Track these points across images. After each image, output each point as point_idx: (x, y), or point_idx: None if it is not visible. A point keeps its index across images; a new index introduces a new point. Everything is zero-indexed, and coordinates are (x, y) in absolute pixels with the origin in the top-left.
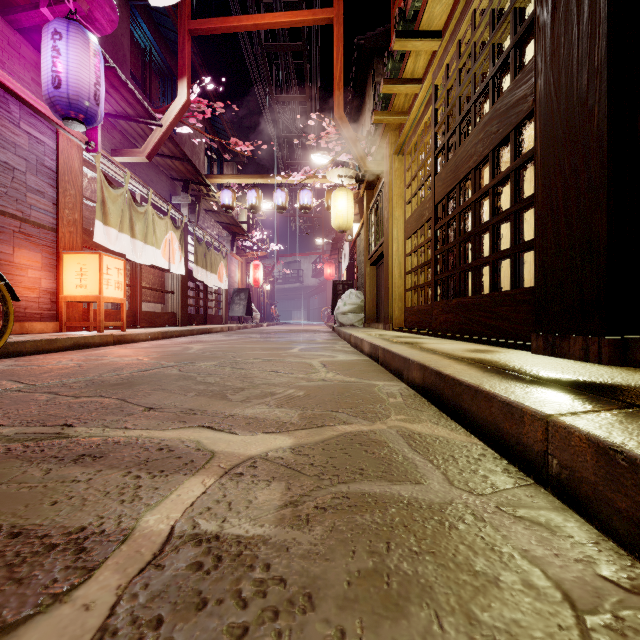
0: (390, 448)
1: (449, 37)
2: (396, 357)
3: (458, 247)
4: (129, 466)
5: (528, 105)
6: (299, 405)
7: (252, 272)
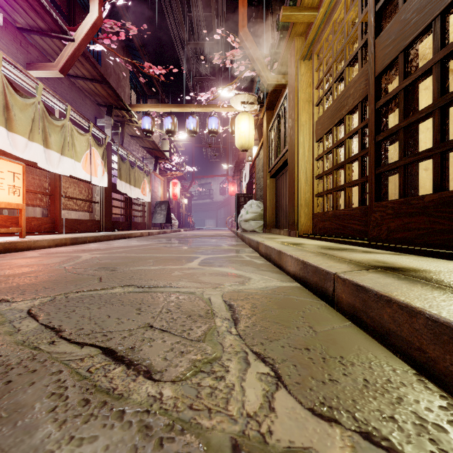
0: None
1: None
2: None
3: (439, 113)
4: None
5: None
6: None
7: (171, 188)
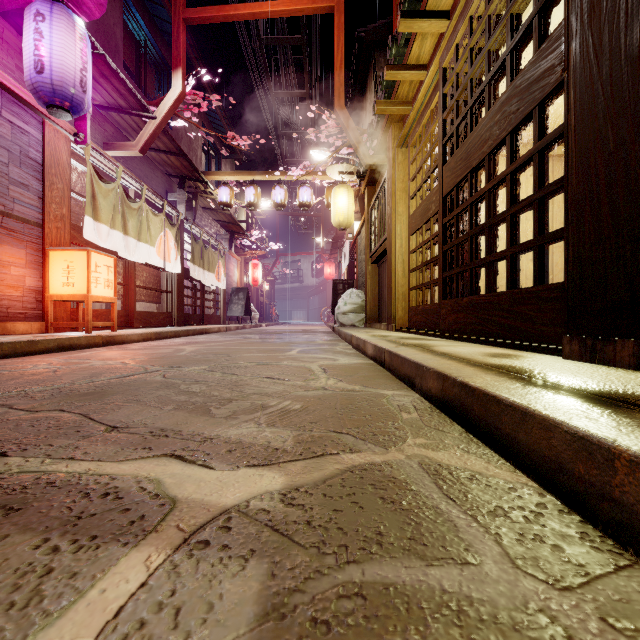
0: (414, 493)
1: (459, 14)
2: (406, 362)
3: (470, 241)
4: (50, 527)
5: (556, 76)
6: (295, 423)
7: (251, 271)
